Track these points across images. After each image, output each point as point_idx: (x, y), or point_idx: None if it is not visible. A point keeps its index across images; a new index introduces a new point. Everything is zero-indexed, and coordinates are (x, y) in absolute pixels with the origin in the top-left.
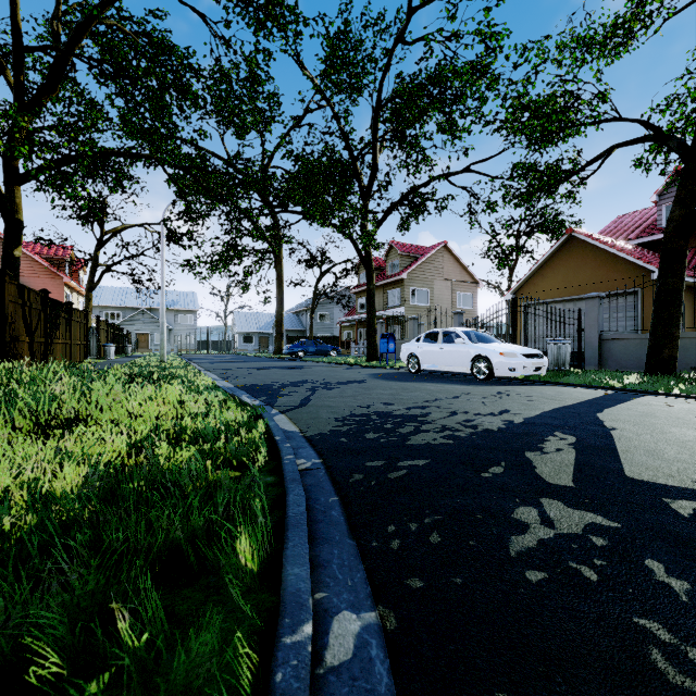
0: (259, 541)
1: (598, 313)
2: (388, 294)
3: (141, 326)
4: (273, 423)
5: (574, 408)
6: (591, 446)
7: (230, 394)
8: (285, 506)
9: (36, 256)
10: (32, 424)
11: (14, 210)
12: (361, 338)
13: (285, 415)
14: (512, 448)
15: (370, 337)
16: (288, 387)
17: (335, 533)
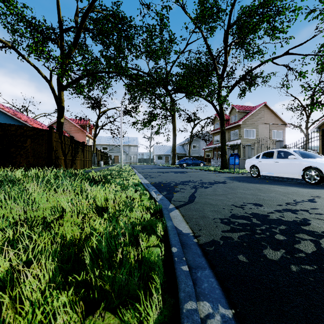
0: None
1: None
2: (231, 133)
3: (116, 152)
4: (170, 223)
5: None
6: None
7: (145, 188)
8: None
9: (76, 124)
10: None
11: (61, 102)
12: (215, 157)
13: (179, 211)
14: None
15: (222, 156)
16: (179, 185)
17: None
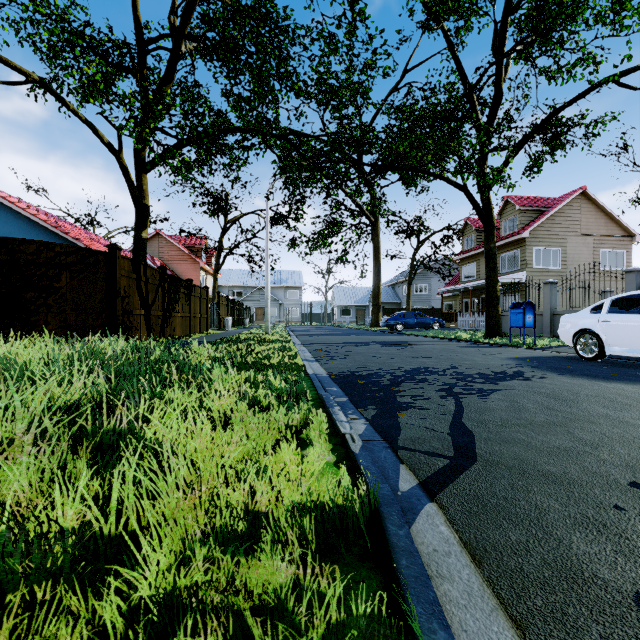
0: None
1: None
2: (502, 257)
3: (258, 302)
4: None
5: None
6: None
7: (317, 393)
8: None
9: (182, 246)
10: None
11: (142, 196)
12: (466, 310)
13: (445, 519)
14: None
15: (490, 307)
16: (405, 383)
17: None
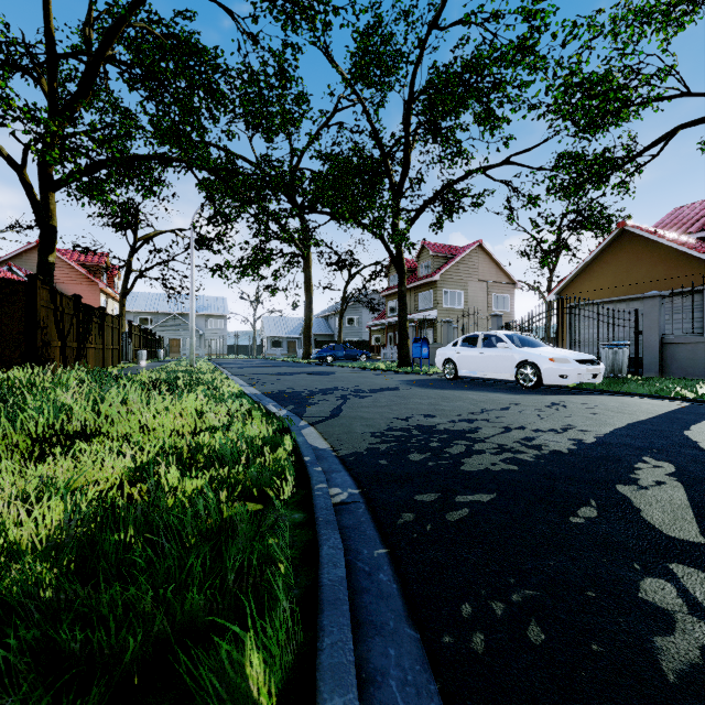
0: (281, 641)
1: (659, 314)
2: (420, 296)
3: (173, 331)
4: (301, 439)
5: (652, 424)
6: (699, 478)
7: (256, 402)
8: (317, 560)
9: (74, 263)
10: (29, 441)
11: (49, 216)
12: (391, 343)
13: (315, 429)
14: (597, 479)
15: (401, 341)
16: (317, 395)
17: (387, 614)
